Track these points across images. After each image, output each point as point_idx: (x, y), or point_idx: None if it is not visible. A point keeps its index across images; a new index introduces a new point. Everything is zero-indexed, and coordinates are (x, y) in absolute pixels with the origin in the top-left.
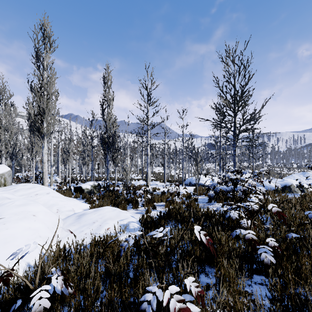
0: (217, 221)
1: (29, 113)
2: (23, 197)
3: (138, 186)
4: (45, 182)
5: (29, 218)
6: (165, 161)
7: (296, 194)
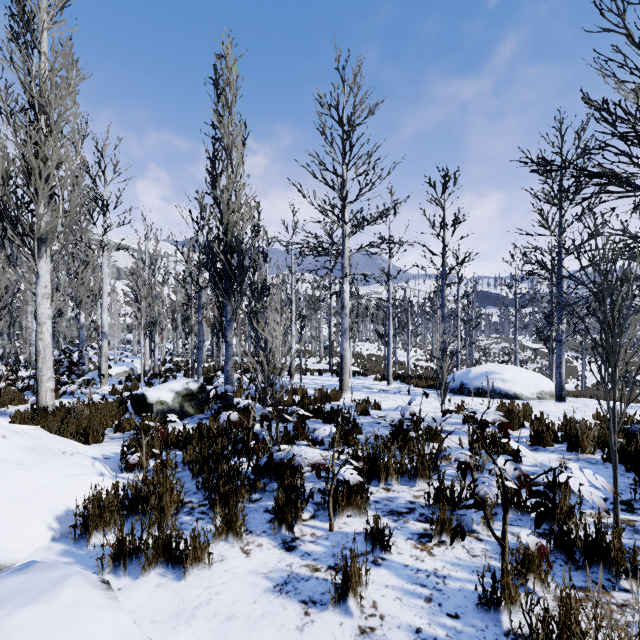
0: None
1: None
2: None
3: (317, 396)
4: (43, 381)
5: None
6: (389, 325)
7: None
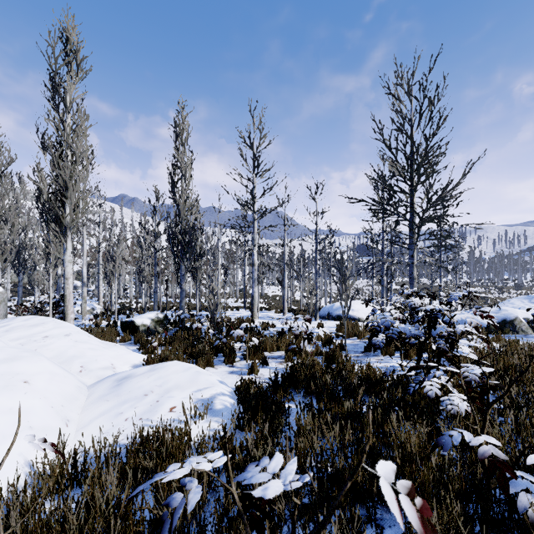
0: (392, 397)
1: (38, 189)
2: (19, 342)
3: (237, 321)
4: (69, 313)
5: (15, 387)
6: (285, 275)
7: (526, 336)
